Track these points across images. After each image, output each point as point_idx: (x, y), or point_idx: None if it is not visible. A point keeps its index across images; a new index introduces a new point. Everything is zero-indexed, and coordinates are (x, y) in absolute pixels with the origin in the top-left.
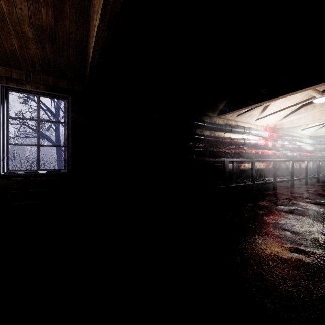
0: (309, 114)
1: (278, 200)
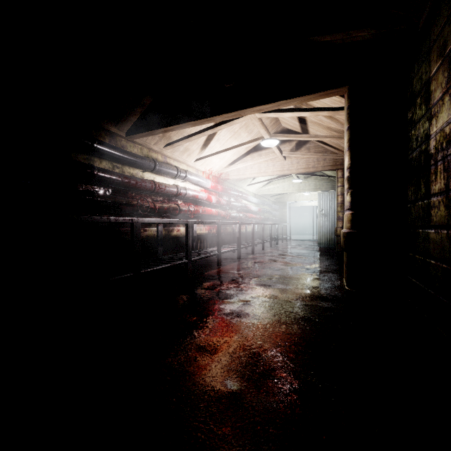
0: (255, 163)
1: (221, 288)
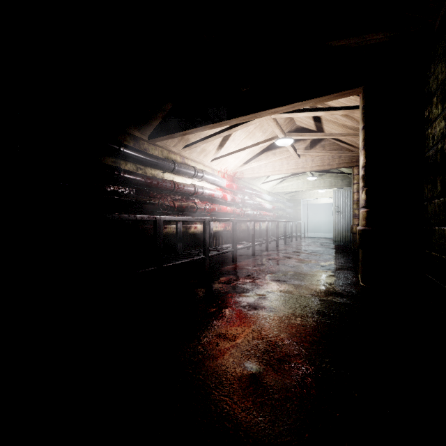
0: (269, 162)
1: (238, 282)
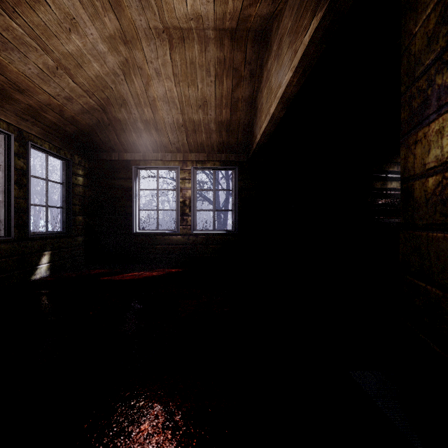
0: None
1: None
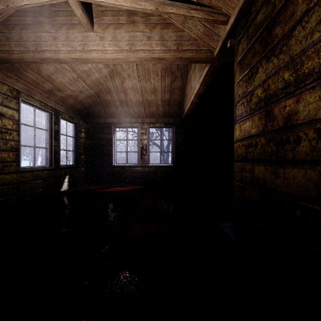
0: None
1: None
